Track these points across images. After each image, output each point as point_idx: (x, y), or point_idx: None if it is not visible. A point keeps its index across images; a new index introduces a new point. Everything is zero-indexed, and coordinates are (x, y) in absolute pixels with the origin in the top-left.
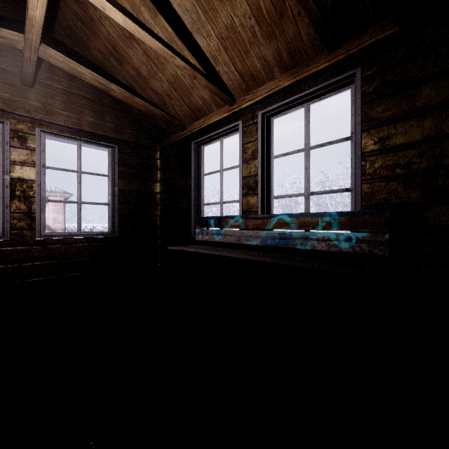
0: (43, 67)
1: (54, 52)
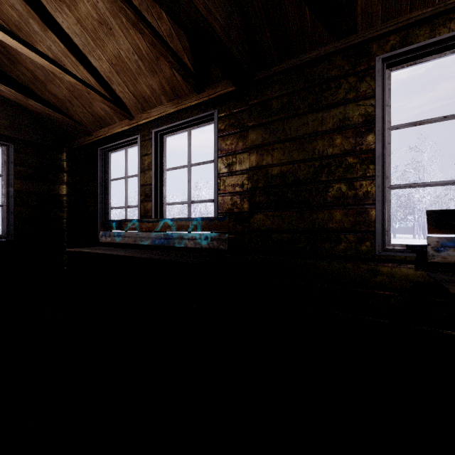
0: None
1: None
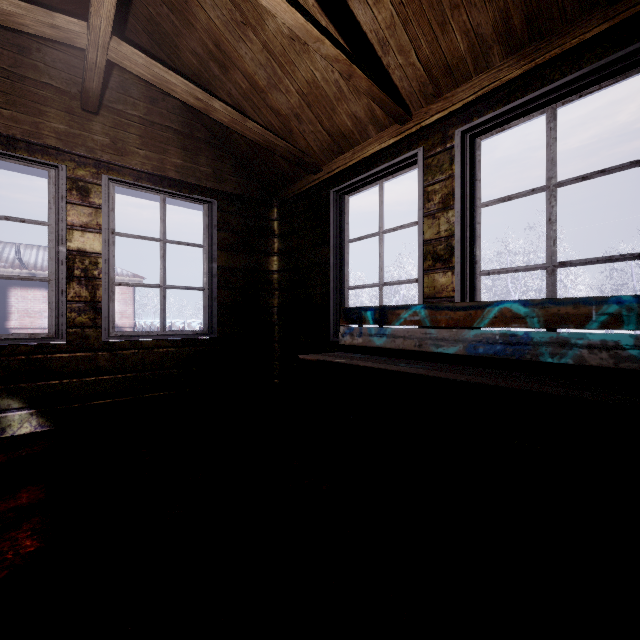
0: (112, 84)
1: (131, 51)
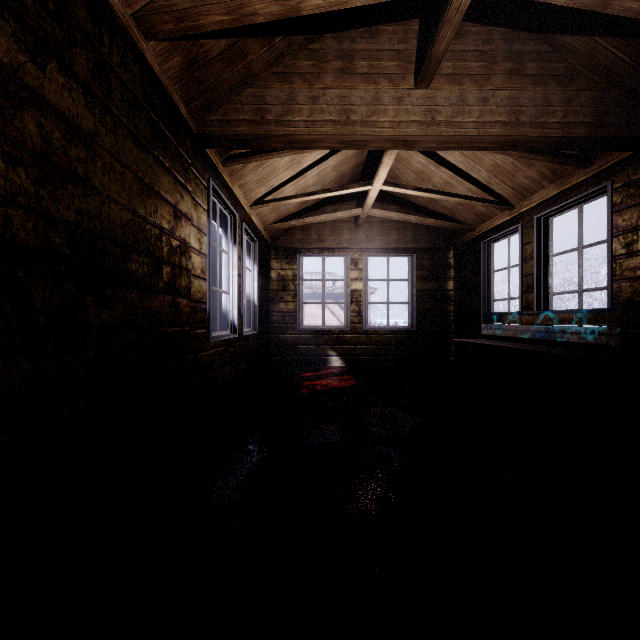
0: None
1: (376, 211)
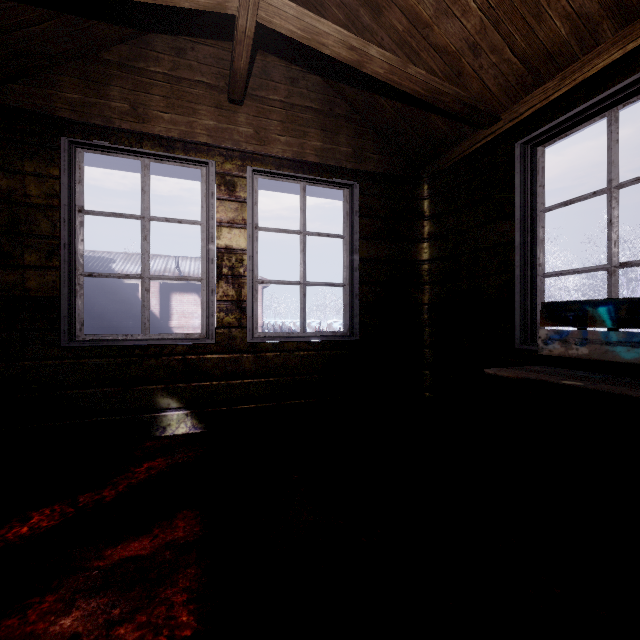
0: (255, 71)
1: (281, 2)
